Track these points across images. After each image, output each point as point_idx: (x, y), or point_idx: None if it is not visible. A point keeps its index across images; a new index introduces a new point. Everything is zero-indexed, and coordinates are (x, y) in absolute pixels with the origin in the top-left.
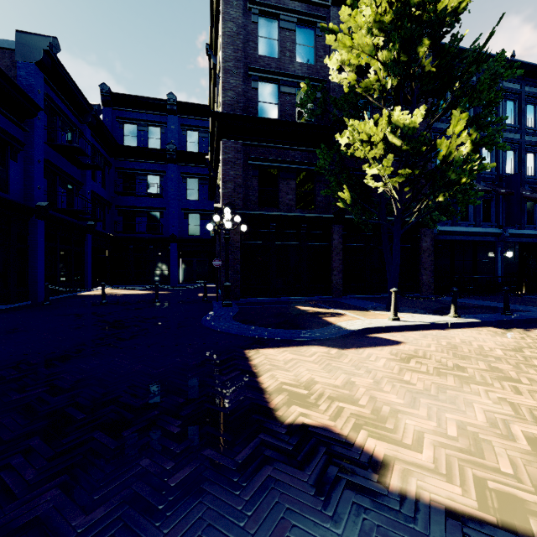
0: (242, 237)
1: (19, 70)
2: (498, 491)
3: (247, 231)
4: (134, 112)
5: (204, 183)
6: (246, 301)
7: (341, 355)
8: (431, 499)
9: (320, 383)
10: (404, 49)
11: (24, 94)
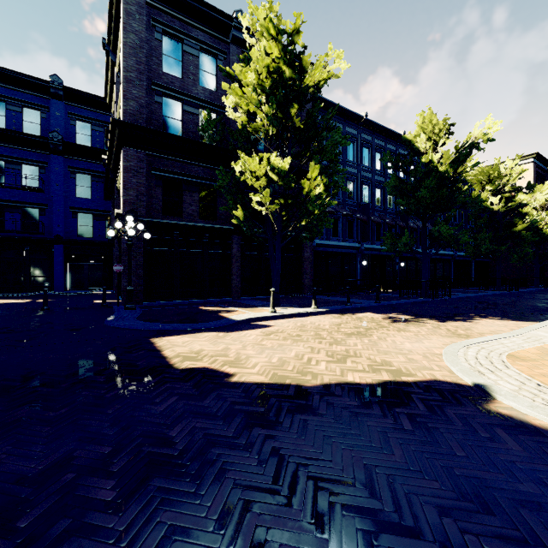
0: (145, 243)
1: None
2: (281, 375)
3: (151, 237)
4: (2, 86)
5: (98, 181)
6: (149, 305)
7: (226, 335)
8: (249, 381)
9: (207, 350)
10: (279, 109)
11: None
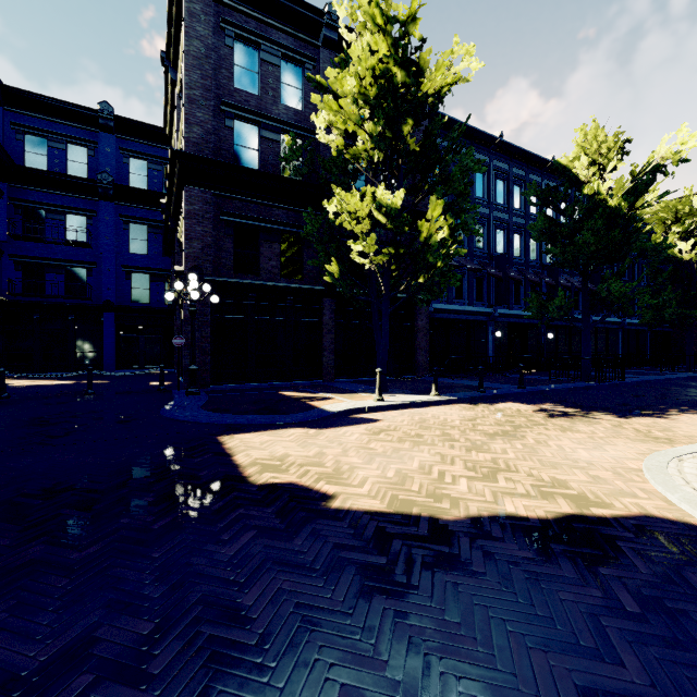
0: (212, 309)
1: None
2: (404, 499)
3: (220, 302)
4: (43, 119)
5: (156, 232)
6: (218, 389)
7: (319, 434)
8: (358, 508)
9: (294, 456)
10: (388, 126)
11: None
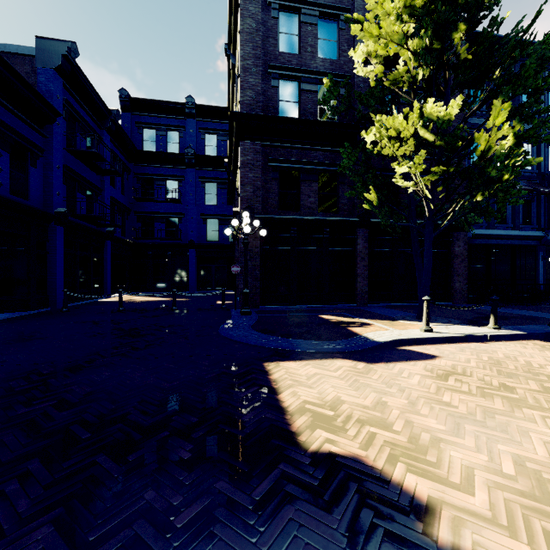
0: (261, 242)
1: (39, 76)
2: None
3: (267, 235)
4: (153, 116)
5: (223, 187)
6: (265, 309)
7: (369, 370)
8: None
9: (348, 403)
10: (437, 36)
11: (43, 99)
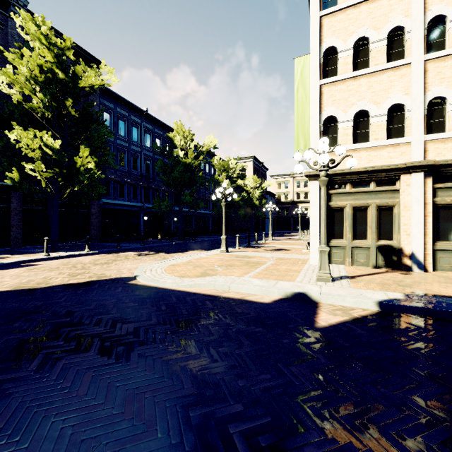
0: None
1: None
2: (23, 286)
3: None
4: None
5: None
6: None
7: None
8: None
9: None
10: (54, 100)
11: None
